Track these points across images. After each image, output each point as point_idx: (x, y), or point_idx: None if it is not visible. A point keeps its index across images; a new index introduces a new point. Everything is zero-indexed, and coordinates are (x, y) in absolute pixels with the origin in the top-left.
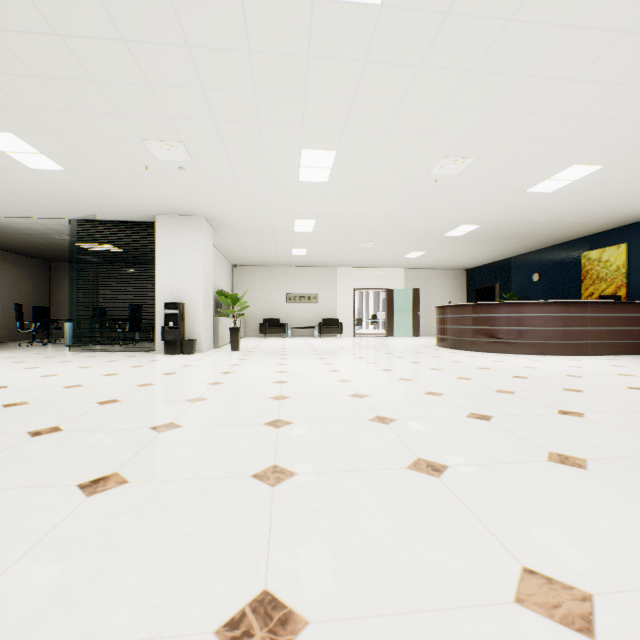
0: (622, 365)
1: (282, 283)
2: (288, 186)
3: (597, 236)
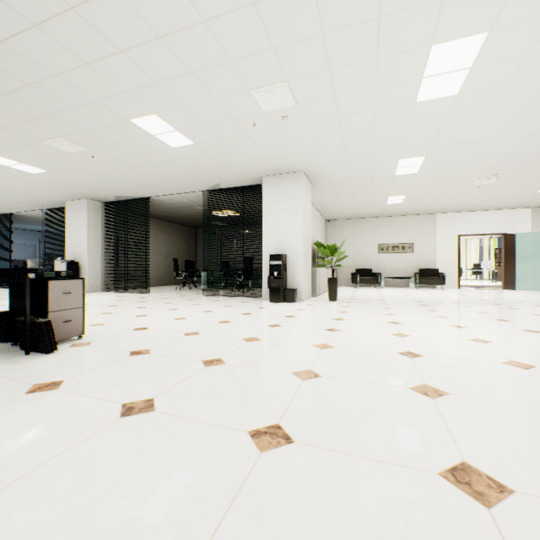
0: None
1: (373, 234)
2: (399, 114)
3: None
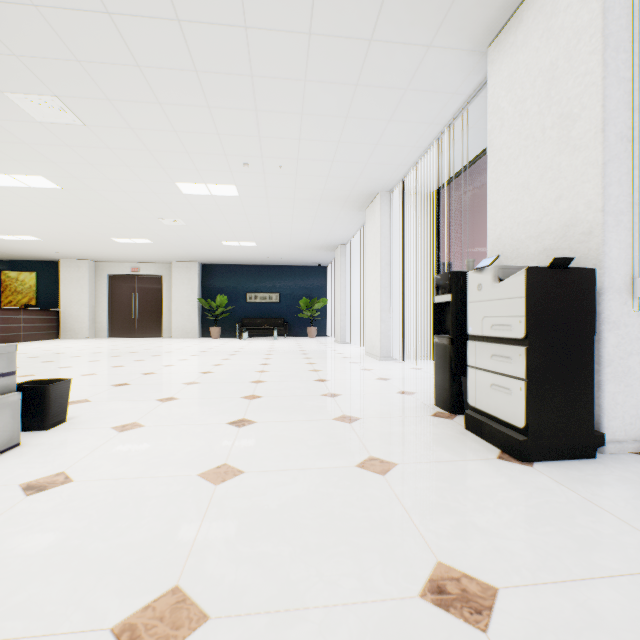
0: (50, 343)
1: None
2: None
3: (17, 262)
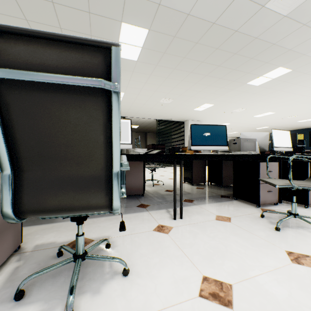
0: None
1: None
2: (246, 117)
3: (293, 131)
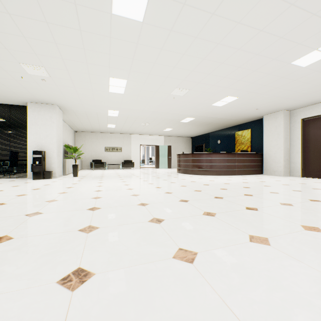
0: (246, 179)
1: (103, 141)
2: (104, 94)
3: (241, 125)
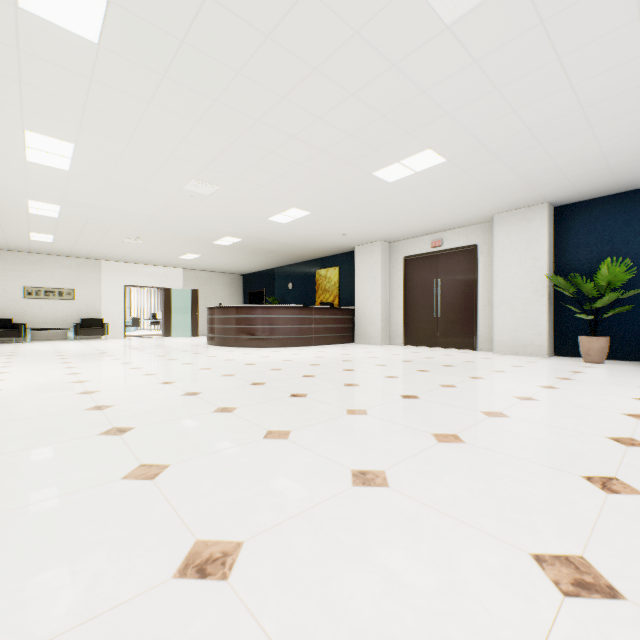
0: (325, 351)
1: (17, 273)
2: (11, 162)
3: (325, 259)
